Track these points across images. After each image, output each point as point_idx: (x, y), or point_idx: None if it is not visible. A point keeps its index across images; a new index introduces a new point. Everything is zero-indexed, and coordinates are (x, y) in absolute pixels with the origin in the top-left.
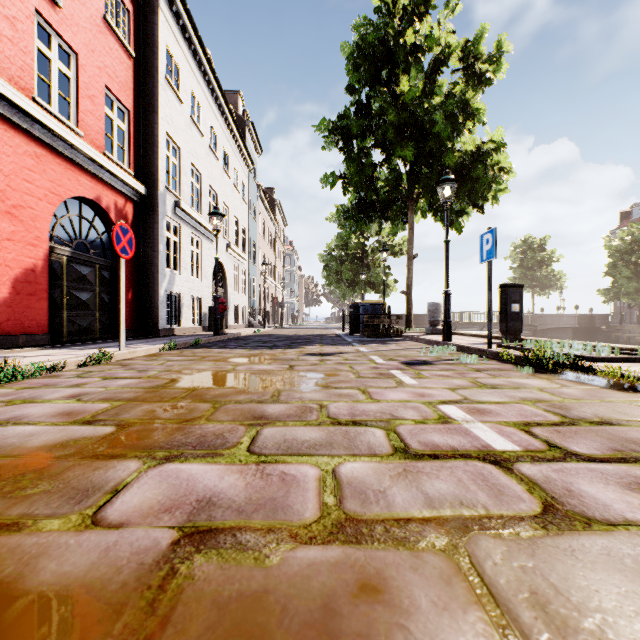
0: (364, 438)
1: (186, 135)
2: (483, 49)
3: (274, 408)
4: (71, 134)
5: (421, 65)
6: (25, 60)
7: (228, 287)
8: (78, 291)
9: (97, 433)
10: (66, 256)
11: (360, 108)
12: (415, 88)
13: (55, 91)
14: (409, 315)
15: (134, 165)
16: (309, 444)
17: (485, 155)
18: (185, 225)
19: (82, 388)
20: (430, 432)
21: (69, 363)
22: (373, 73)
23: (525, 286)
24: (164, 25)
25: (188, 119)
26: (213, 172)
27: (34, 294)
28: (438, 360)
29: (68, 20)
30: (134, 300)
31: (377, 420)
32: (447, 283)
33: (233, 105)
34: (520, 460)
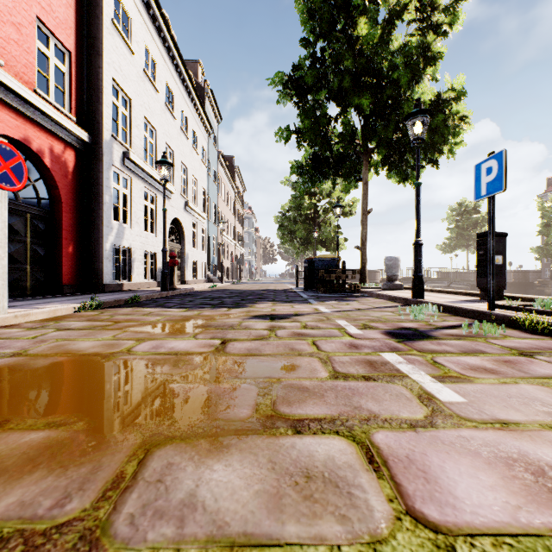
0: None
1: (138, 87)
2: None
3: None
4: None
5: (376, 18)
6: None
7: (186, 244)
8: None
9: None
10: None
11: (314, 61)
12: (374, 30)
13: None
14: (363, 270)
15: (76, 110)
16: None
17: (445, 104)
18: (137, 178)
19: None
20: None
21: None
22: (328, 22)
23: (461, 245)
24: None
25: (140, 71)
26: (170, 130)
27: None
28: (433, 328)
29: None
30: (76, 253)
31: None
32: (418, 232)
33: (193, 74)
34: None
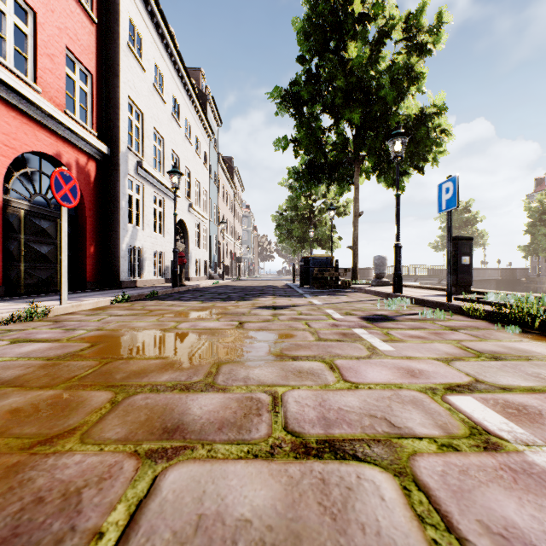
0: (364, 511)
1: (149, 101)
2: (424, 21)
3: (203, 404)
4: (26, 88)
5: (366, 37)
6: None
7: (190, 243)
8: (37, 244)
9: None
10: (24, 210)
11: (310, 77)
12: (363, 53)
13: (10, 45)
14: (355, 268)
15: (97, 126)
16: (248, 543)
17: (427, 118)
18: (148, 184)
19: None
20: (485, 484)
21: None
22: (322, 43)
23: None
24: None
25: (151, 86)
26: (175, 138)
27: None
28: (399, 315)
29: None
30: (97, 254)
31: (370, 439)
32: (398, 236)
33: (195, 81)
34: None
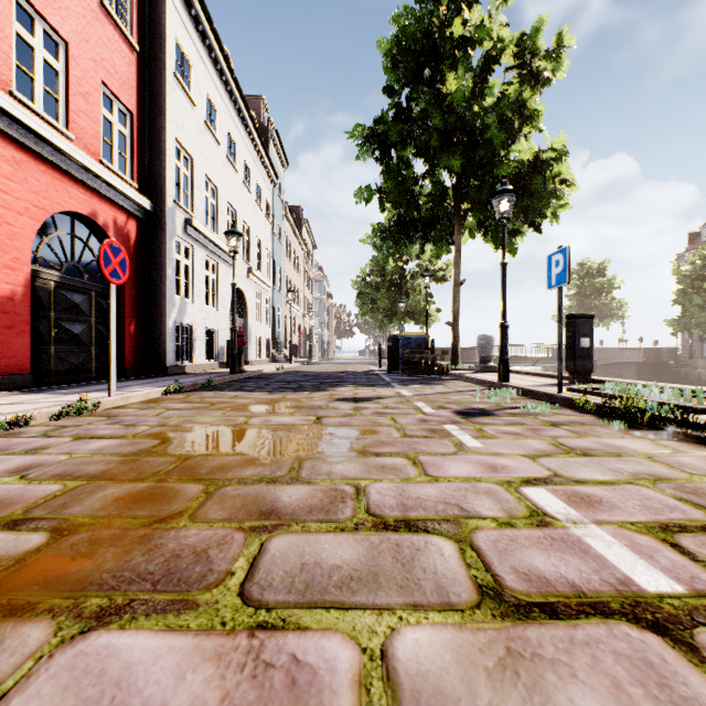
0: (426, 561)
1: (199, 143)
2: (541, 44)
3: (291, 493)
4: (58, 137)
5: (469, 63)
6: (0, 46)
7: (249, 317)
8: (69, 323)
9: (14, 549)
10: (54, 281)
11: (399, 112)
12: (464, 87)
13: (39, 86)
14: (455, 349)
15: (138, 176)
16: (340, 577)
17: (544, 165)
18: (198, 246)
19: (39, 455)
20: (526, 547)
21: (38, 415)
22: (415, 71)
23: None
24: (173, 14)
25: (202, 124)
26: (231, 186)
27: (12, 327)
28: (499, 408)
29: (56, 2)
30: (138, 333)
31: (441, 519)
32: (504, 313)
33: (255, 112)
34: (699, 621)
